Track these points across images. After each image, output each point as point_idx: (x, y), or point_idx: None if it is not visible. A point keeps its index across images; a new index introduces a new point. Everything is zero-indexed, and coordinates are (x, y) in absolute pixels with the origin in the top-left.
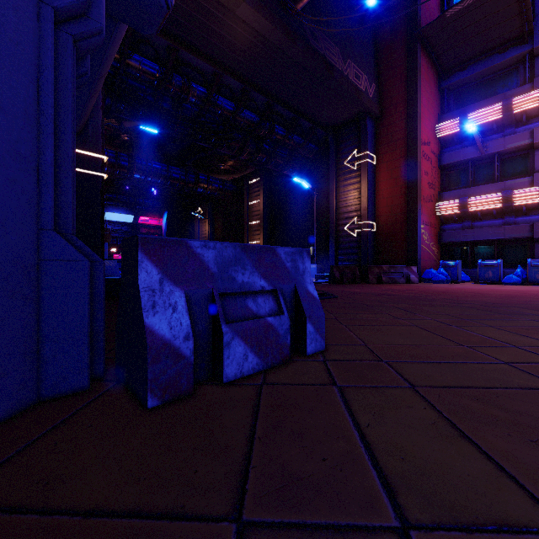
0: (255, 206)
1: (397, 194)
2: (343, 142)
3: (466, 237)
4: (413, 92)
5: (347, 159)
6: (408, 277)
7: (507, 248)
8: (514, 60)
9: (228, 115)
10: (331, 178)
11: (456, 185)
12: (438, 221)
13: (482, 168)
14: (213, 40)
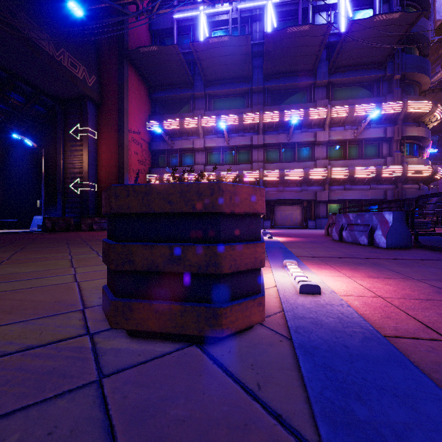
0: None
1: (112, 165)
2: (70, 114)
3: None
4: (122, 93)
5: (73, 129)
6: None
7: None
8: (187, 96)
9: None
10: (59, 142)
11: (161, 165)
12: None
13: (173, 157)
14: None
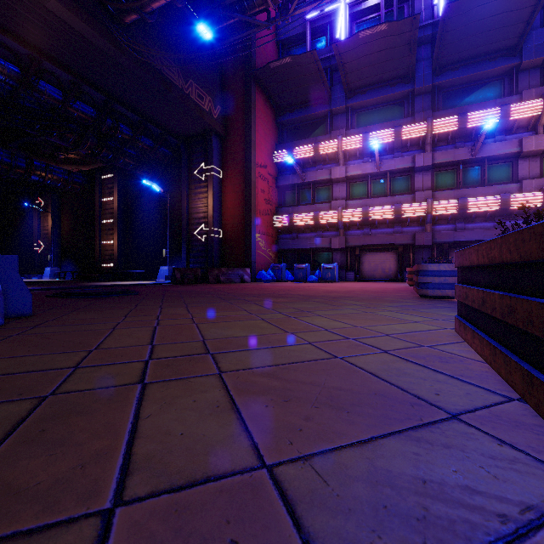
0: (109, 204)
1: (238, 207)
2: (194, 153)
3: (293, 245)
4: (249, 121)
5: (197, 169)
6: (243, 277)
7: (319, 255)
8: (322, 114)
9: (56, 104)
10: (183, 185)
11: (289, 203)
12: (275, 232)
13: (304, 192)
14: (22, 23)
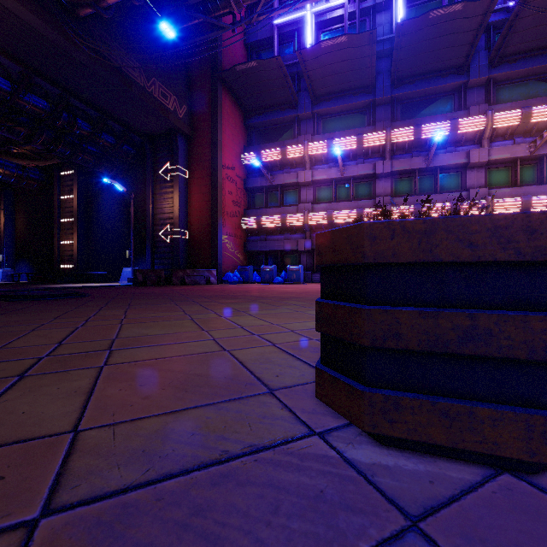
0: (68, 202)
1: (204, 208)
2: (159, 152)
3: (262, 247)
4: (215, 123)
5: (163, 169)
6: (209, 279)
7: (287, 257)
8: (289, 118)
9: (3, 95)
10: (148, 185)
11: (258, 205)
12: (244, 233)
13: (273, 195)
14: None
